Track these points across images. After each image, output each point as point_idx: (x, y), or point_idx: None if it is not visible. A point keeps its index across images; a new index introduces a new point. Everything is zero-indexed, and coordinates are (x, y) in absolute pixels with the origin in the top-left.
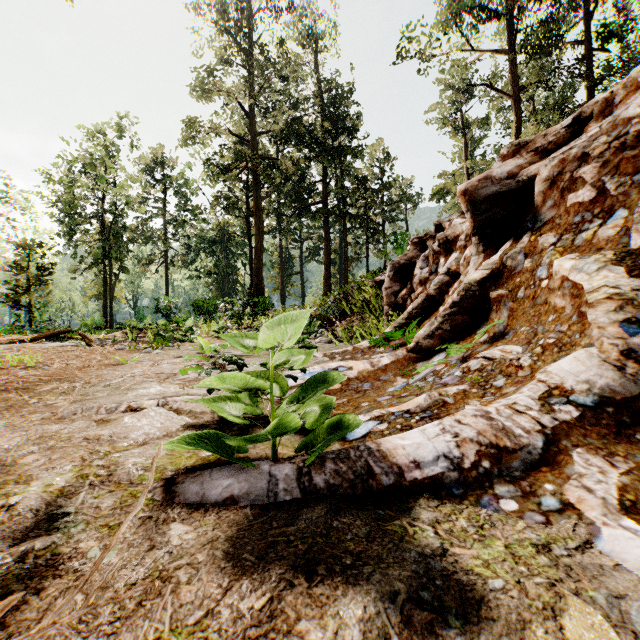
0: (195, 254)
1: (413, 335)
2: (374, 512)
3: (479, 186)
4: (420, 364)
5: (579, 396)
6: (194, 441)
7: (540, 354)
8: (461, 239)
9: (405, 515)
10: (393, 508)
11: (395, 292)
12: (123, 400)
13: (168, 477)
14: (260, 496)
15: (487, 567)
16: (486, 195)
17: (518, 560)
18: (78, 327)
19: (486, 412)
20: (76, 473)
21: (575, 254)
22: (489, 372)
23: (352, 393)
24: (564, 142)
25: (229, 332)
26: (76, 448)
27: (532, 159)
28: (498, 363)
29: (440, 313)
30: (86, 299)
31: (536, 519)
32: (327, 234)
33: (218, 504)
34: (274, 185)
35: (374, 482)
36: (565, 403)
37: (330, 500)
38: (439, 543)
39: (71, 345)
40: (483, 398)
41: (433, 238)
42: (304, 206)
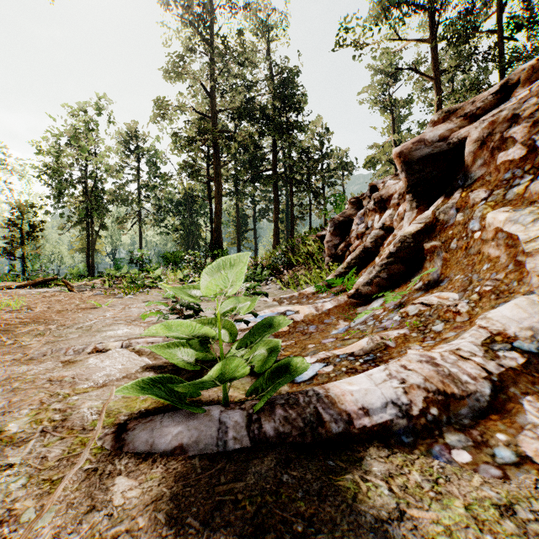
0: (164, 214)
1: (352, 282)
2: (324, 463)
3: (413, 148)
4: (360, 309)
5: (523, 343)
6: (148, 385)
7: (477, 301)
8: (394, 198)
9: (356, 467)
10: (343, 458)
11: (335, 245)
12: (91, 341)
13: (121, 422)
14: (209, 445)
15: (450, 535)
16: (419, 156)
17: (482, 525)
18: (64, 275)
19: (431, 358)
20: (32, 418)
21: (507, 207)
22: (427, 317)
23: (299, 335)
24: (491, 107)
25: (192, 280)
26: (38, 390)
27: (462, 123)
28: (436, 309)
29: (378, 263)
30: (72, 252)
31: (492, 473)
32: (276, 196)
33: (167, 453)
34: (231, 155)
35: (323, 430)
36: (509, 349)
37: (280, 449)
38: (395, 503)
39: (56, 291)
40: (424, 342)
41: (368, 198)
42: (256, 173)
